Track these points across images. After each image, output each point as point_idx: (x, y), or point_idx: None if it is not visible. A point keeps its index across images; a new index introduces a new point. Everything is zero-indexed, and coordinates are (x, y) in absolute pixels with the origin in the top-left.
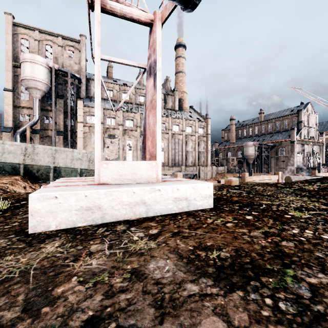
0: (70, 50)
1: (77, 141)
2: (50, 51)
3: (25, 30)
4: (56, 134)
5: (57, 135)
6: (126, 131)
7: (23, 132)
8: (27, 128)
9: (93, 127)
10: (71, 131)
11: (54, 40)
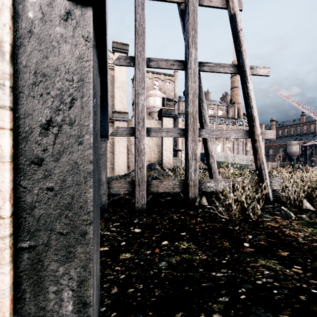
0: (168, 82)
1: (178, 145)
2: (157, 84)
3: None
4: None
5: None
6: None
7: None
8: None
9: None
10: (174, 138)
11: (159, 77)
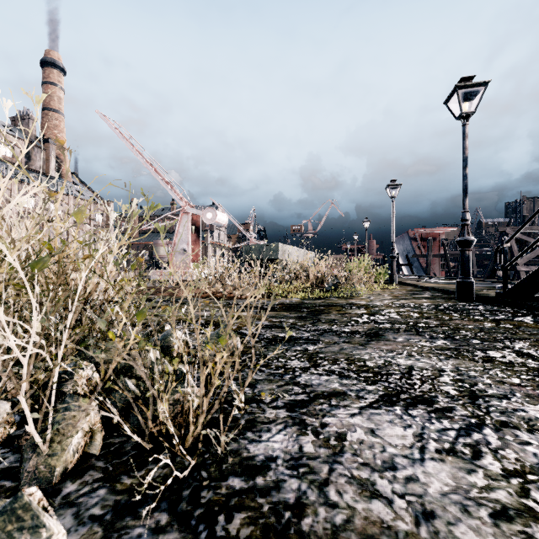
0: None
1: None
2: None
3: None
4: None
5: None
6: None
7: None
8: None
9: None
10: None
11: None
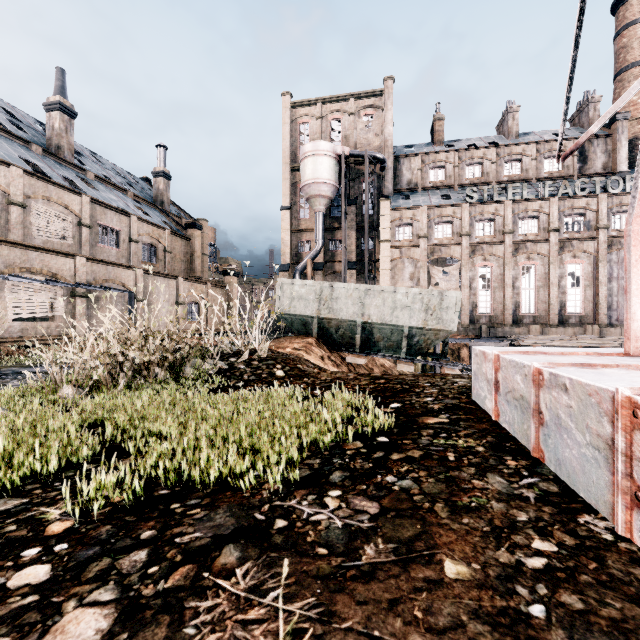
0: (367, 115)
1: (380, 277)
2: (338, 129)
3: (305, 109)
4: (346, 268)
5: (348, 269)
6: (477, 247)
7: (303, 269)
8: (308, 263)
9: (407, 248)
10: (370, 260)
11: (342, 107)
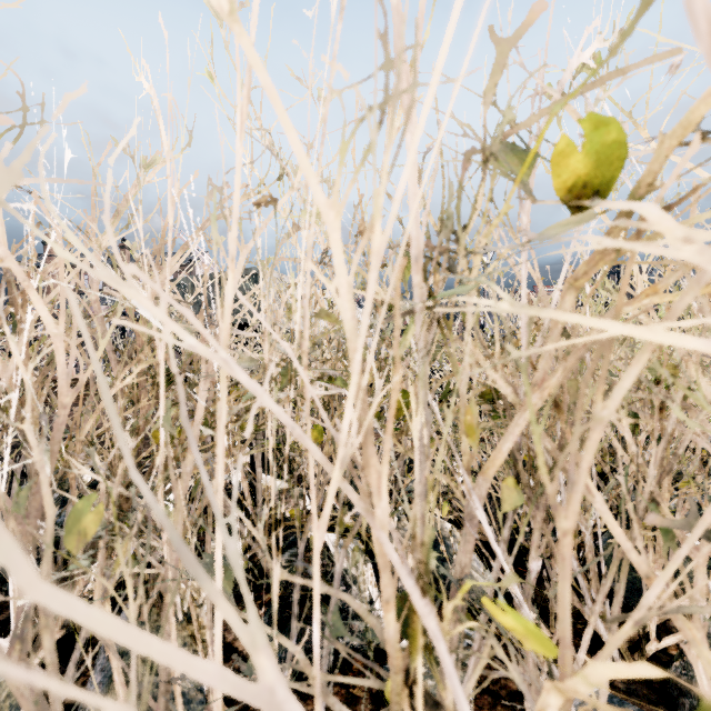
0: None
1: None
2: None
3: None
4: None
5: None
6: None
7: None
8: None
9: None
10: None
11: None
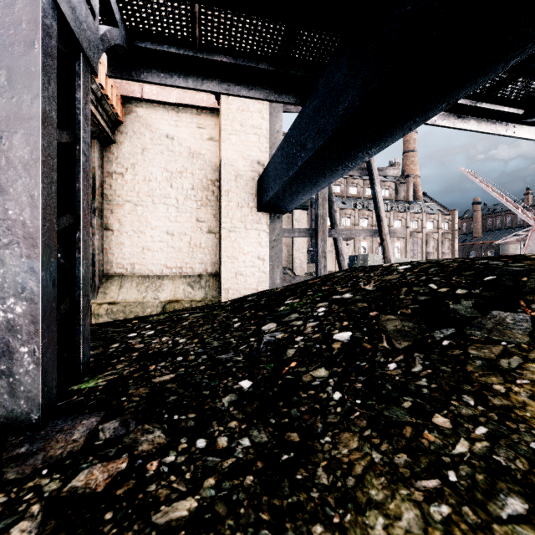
0: None
1: None
2: None
3: None
4: None
5: None
6: None
7: None
8: None
9: None
10: None
11: None
